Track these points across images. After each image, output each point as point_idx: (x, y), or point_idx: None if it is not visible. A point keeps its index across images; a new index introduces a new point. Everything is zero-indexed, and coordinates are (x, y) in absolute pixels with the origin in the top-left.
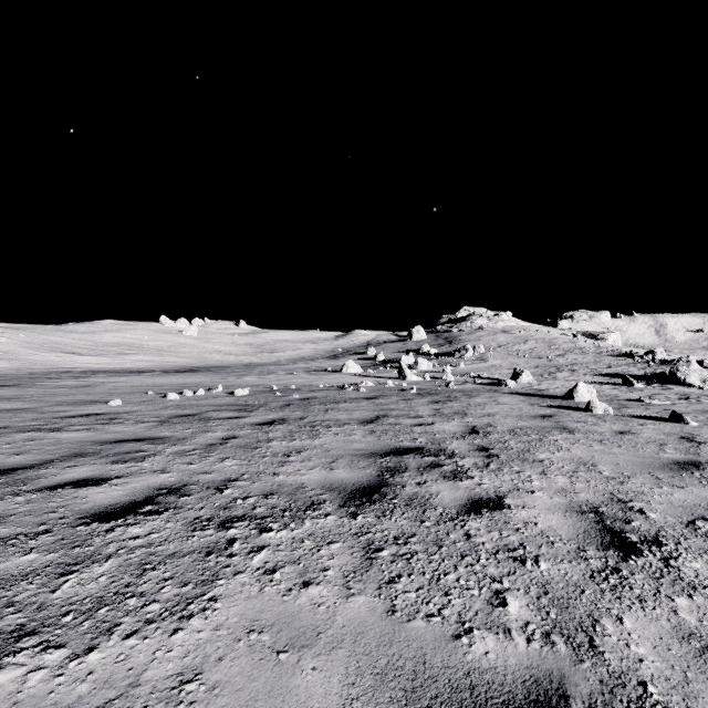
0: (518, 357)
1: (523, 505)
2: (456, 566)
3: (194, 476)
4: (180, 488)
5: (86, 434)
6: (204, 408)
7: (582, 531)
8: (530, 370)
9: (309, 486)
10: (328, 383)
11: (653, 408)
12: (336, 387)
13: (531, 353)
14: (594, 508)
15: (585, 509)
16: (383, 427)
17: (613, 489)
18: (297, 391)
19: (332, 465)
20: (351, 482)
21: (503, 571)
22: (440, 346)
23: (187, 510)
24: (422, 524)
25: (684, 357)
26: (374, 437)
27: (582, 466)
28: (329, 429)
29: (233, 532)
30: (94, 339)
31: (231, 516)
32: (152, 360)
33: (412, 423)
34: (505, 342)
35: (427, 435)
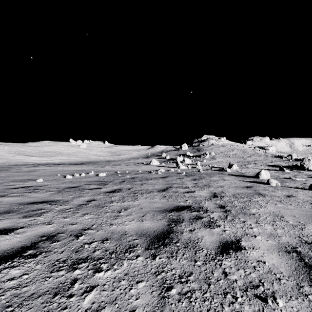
0: (229, 157)
1: (252, 246)
2: (222, 305)
3: (65, 226)
4: (54, 235)
5: (17, 198)
6: (82, 183)
7: (294, 268)
8: (236, 163)
9: (129, 233)
10: (143, 170)
11: (298, 182)
12: (147, 172)
13: (235, 155)
14: (294, 248)
15: (289, 249)
16: (169, 193)
17: (299, 233)
18: (128, 173)
19: (143, 218)
20: (152, 230)
21: (255, 309)
22: (194, 152)
23: (53, 253)
24: (195, 264)
25: (305, 158)
26: (165, 199)
27: (276, 217)
28: (142, 195)
29: (77, 273)
30: (39, 149)
31: (79, 258)
32: (65, 158)
33: (184, 191)
34: (223, 150)
35: (192, 198)
